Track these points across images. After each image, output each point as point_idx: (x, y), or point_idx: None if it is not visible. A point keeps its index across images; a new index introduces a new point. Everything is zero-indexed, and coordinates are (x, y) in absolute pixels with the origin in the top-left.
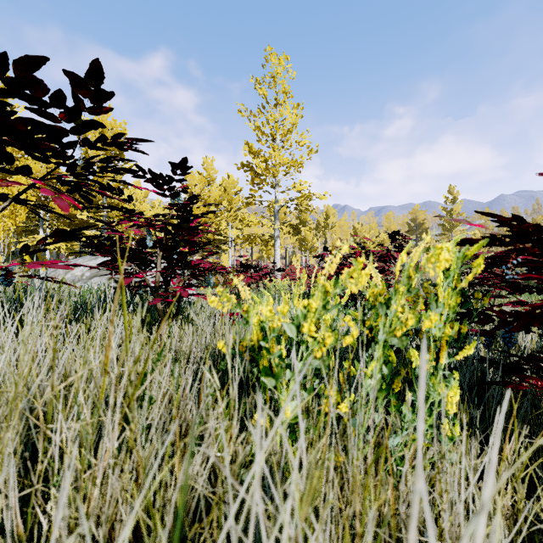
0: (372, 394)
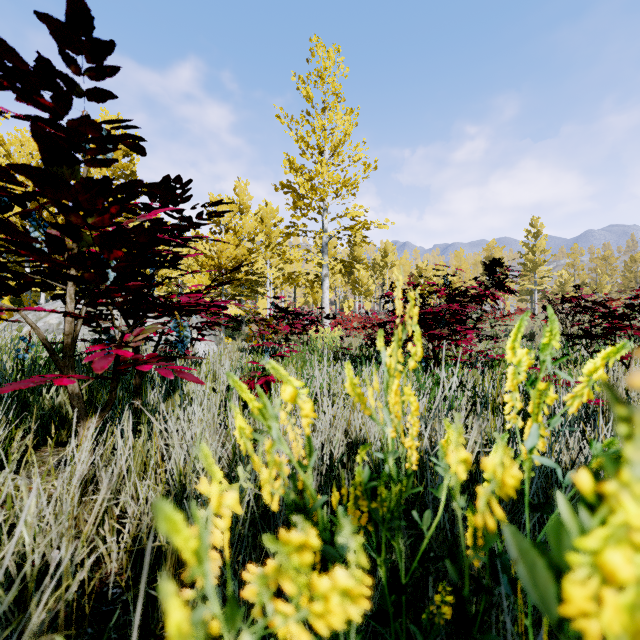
0: None
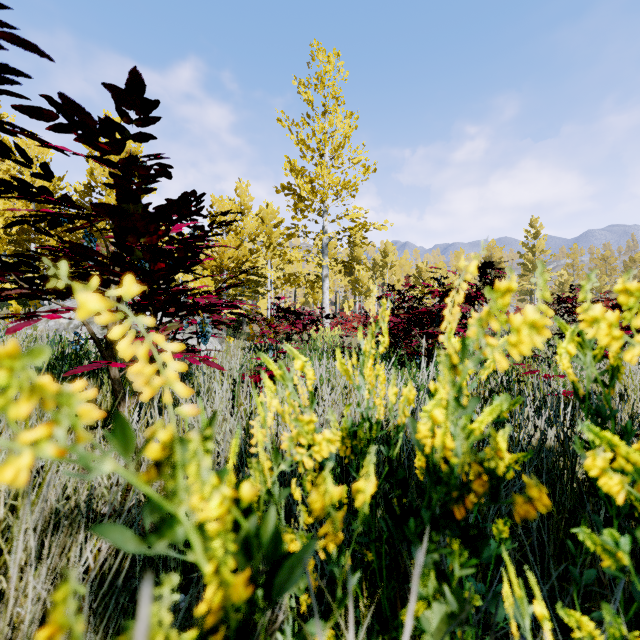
0: None
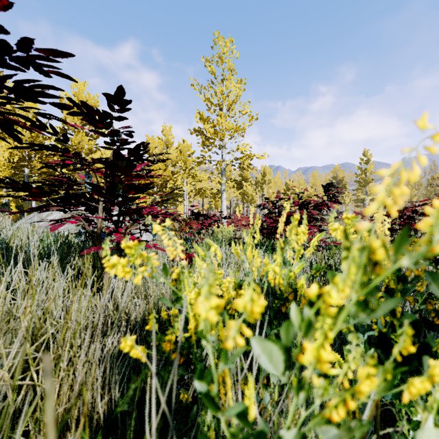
0: None
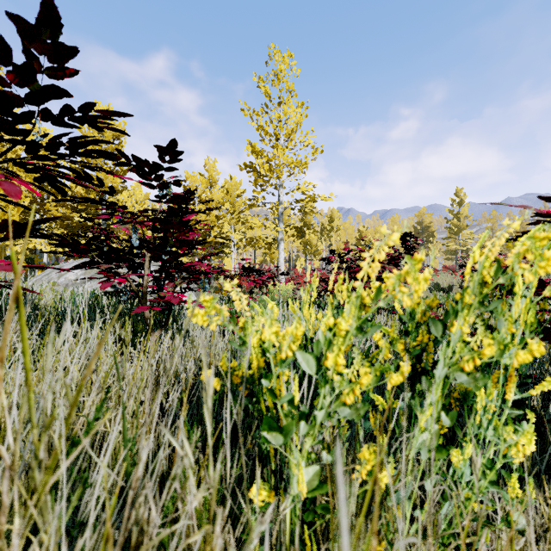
0: (424, 452)
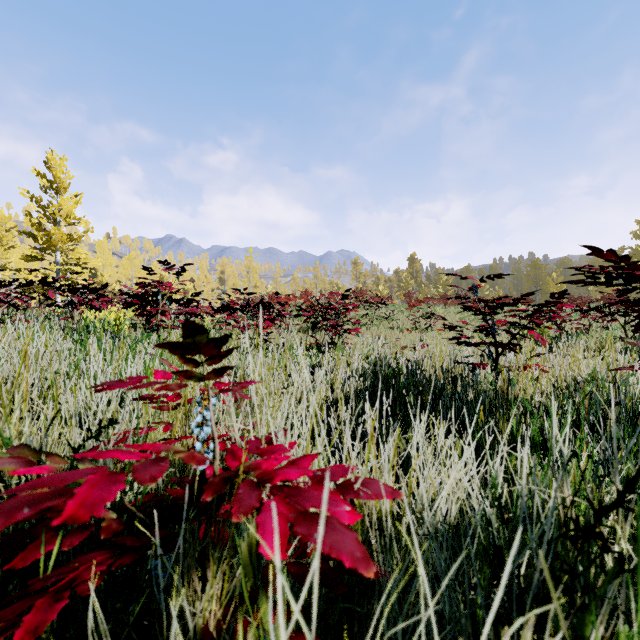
0: None
